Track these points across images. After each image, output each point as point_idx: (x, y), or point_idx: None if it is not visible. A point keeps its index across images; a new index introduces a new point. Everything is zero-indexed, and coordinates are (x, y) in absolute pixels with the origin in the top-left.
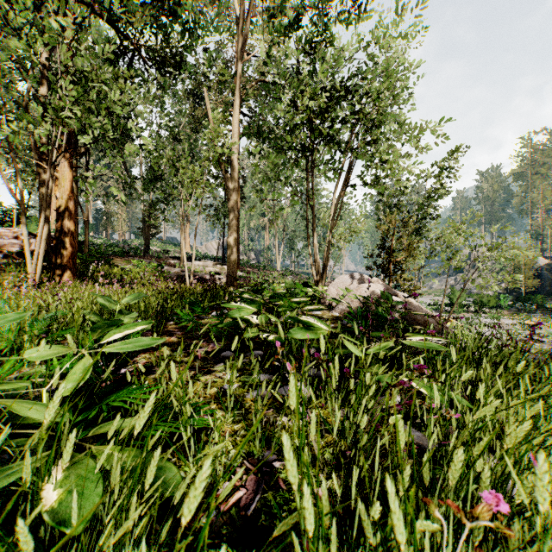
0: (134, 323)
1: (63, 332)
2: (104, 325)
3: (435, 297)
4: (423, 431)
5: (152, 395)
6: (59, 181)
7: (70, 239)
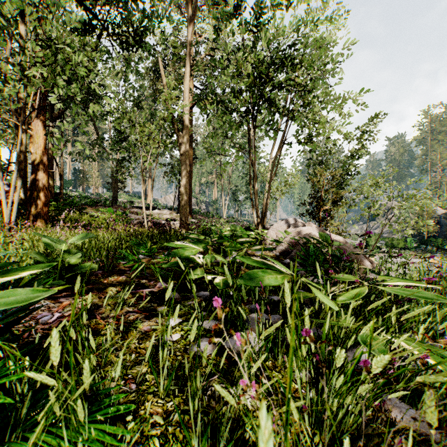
0: (25, 266)
1: None
2: None
3: (353, 240)
4: (417, 407)
5: None
6: (33, 138)
7: (43, 189)
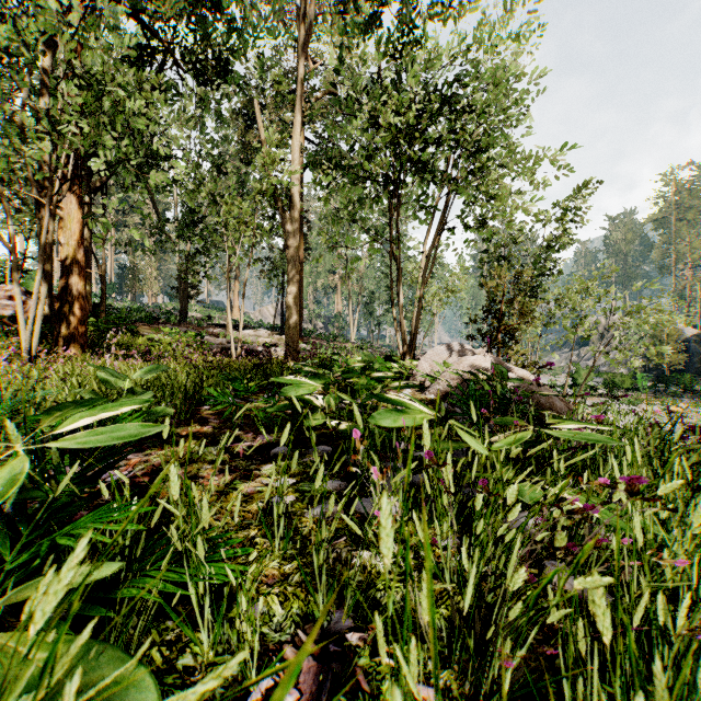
0: (122, 402)
1: (33, 418)
2: (71, 404)
3: (553, 376)
4: (585, 573)
5: (82, 544)
6: (63, 222)
7: (78, 298)
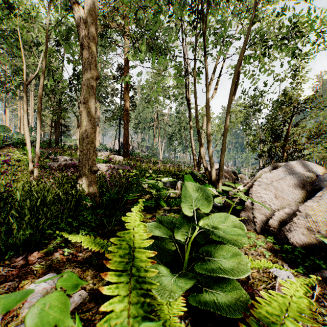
0: None
1: None
2: None
3: None
4: None
5: None
6: None
7: None
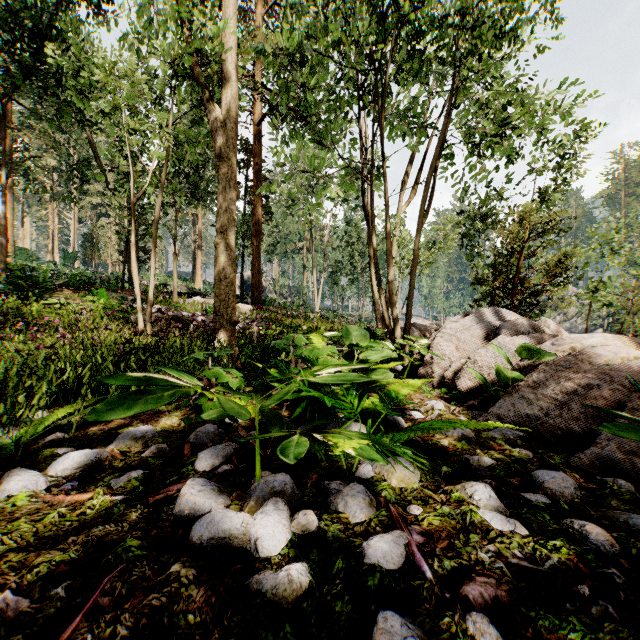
0: None
1: None
2: None
3: None
4: None
5: None
6: None
7: None
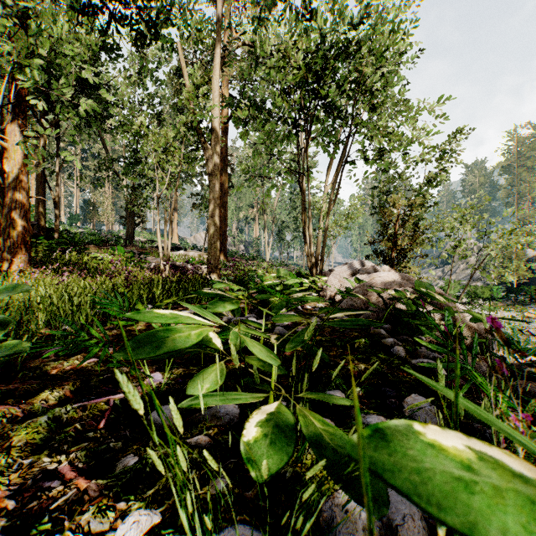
0: None
1: None
2: None
3: None
4: None
5: None
6: (9, 152)
7: (22, 221)
